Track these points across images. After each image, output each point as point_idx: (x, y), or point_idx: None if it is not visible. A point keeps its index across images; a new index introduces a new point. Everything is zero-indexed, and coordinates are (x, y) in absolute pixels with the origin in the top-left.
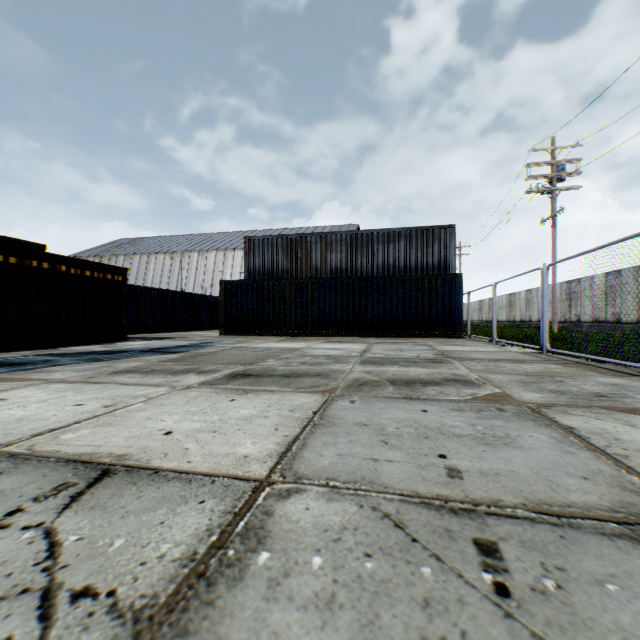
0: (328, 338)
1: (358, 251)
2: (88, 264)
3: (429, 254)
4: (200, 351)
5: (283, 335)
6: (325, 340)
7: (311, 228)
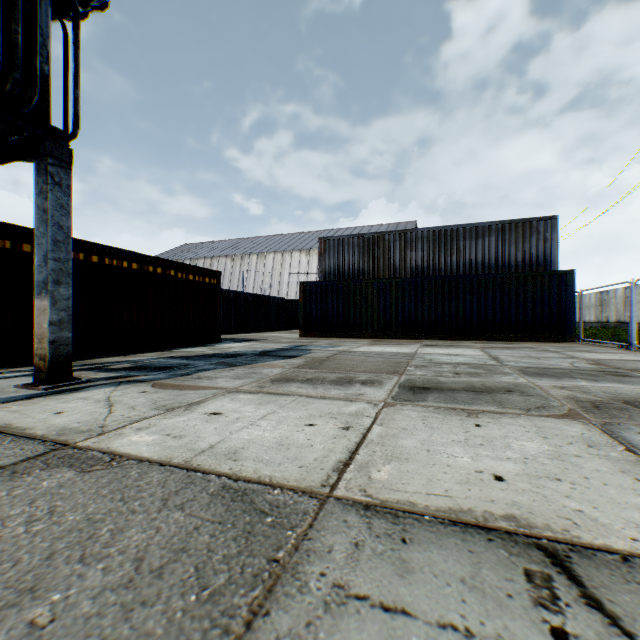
0: (417, 341)
1: (441, 248)
2: (190, 268)
3: (525, 249)
4: (313, 355)
5: (365, 337)
6: (419, 344)
7: (366, 227)
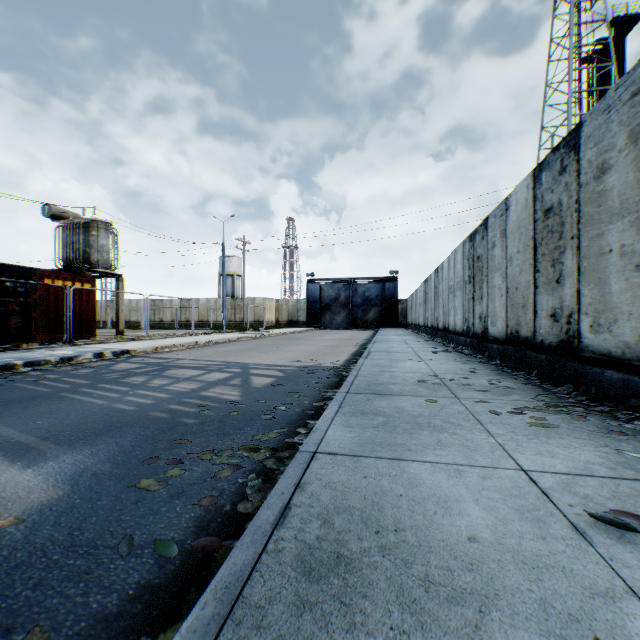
0: None
1: None
2: None
3: None
4: None
5: None
6: None
7: None
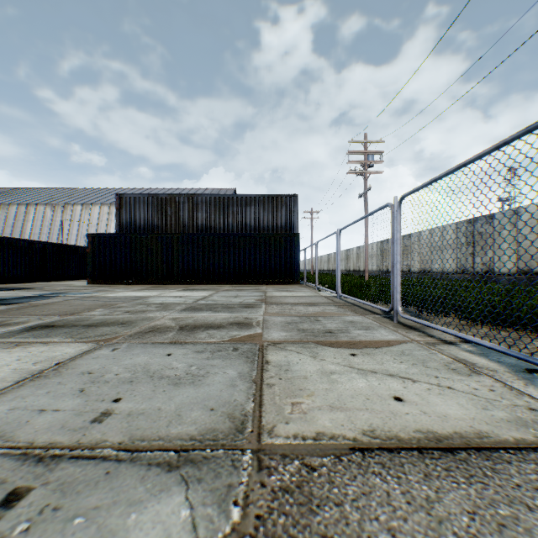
0: (189, 286)
1: (221, 212)
2: None
3: (278, 217)
4: (39, 302)
5: (150, 284)
6: (184, 288)
7: (194, 189)
